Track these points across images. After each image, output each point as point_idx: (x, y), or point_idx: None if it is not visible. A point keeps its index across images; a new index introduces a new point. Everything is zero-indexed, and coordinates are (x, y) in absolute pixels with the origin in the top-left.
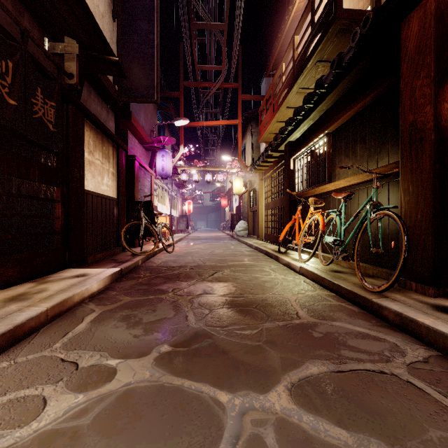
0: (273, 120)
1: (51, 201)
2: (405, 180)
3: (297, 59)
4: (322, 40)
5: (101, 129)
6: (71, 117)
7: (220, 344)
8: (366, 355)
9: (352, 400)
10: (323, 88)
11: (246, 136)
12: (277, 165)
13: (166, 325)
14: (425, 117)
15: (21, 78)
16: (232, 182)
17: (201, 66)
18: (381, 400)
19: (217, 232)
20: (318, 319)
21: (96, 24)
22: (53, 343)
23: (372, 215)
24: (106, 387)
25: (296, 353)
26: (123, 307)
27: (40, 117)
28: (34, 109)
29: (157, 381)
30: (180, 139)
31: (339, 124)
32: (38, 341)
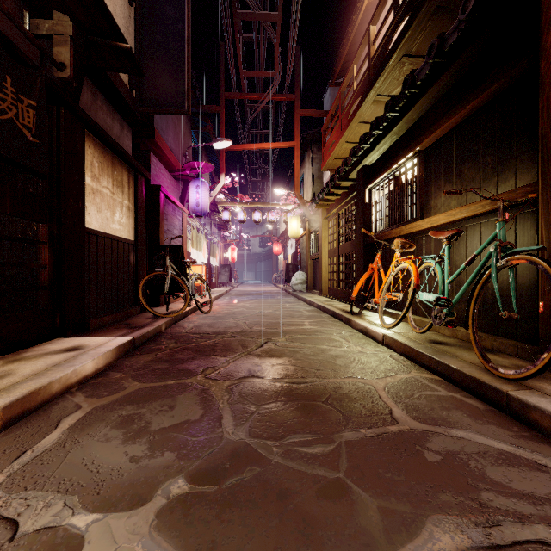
0: (341, 140)
1: (32, 242)
2: (550, 209)
3: (375, 56)
4: (411, 25)
5: (111, 147)
6: (63, 126)
7: (272, 478)
8: (528, 504)
9: None
10: (414, 87)
11: (304, 164)
12: (347, 198)
13: (187, 436)
14: None
15: None
16: (286, 222)
17: (247, 71)
18: None
19: (268, 285)
20: (427, 424)
21: None
22: None
23: (500, 261)
24: None
25: (405, 498)
26: (126, 401)
27: (10, 119)
28: (0, 107)
29: None
30: (221, 167)
31: (437, 138)
32: None
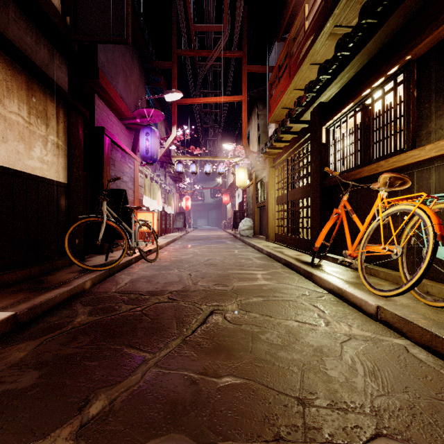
0: (289, 87)
1: None
2: None
3: None
4: None
5: (22, 64)
6: None
7: None
8: None
9: None
10: None
11: (250, 122)
12: (297, 142)
13: None
14: None
15: None
16: (234, 174)
17: (197, 25)
18: None
19: (218, 230)
20: None
21: None
22: None
23: None
24: None
25: None
26: None
27: None
28: None
29: None
30: (173, 119)
31: None
32: None
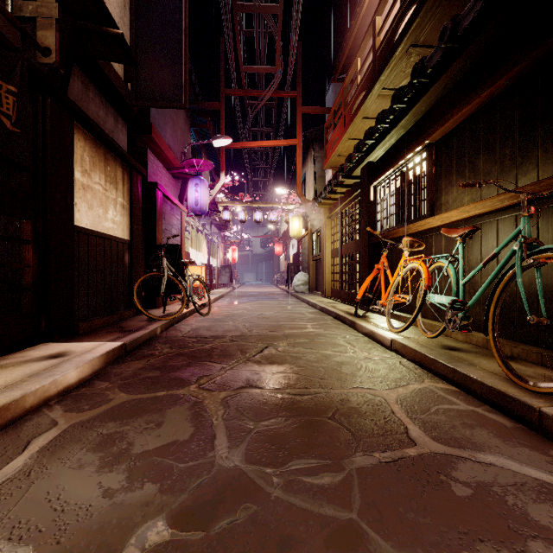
0: (344, 137)
1: (14, 240)
2: None
3: (380, 48)
4: (419, 12)
5: (103, 141)
6: (49, 117)
7: (271, 520)
8: None
9: None
10: (424, 76)
11: (306, 163)
12: (350, 196)
13: (173, 462)
14: None
15: None
16: (288, 222)
17: (247, 66)
18: None
19: (269, 286)
20: (449, 446)
21: None
22: None
23: (526, 260)
24: None
25: (434, 550)
26: (108, 416)
27: None
28: None
29: None
30: (221, 165)
31: (448, 130)
32: None
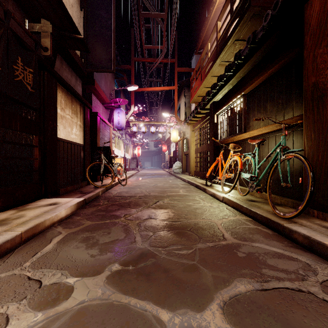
0: (201, 86)
1: (30, 146)
2: (308, 129)
3: (220, 39)
4: (239, 24)
5: (71, 92)
6: (46, 82)
7: (161, 263)
8: (284, 273)
9: (278, 319)
10: (240, 59)
11: (180, 99)
12: (204, 120)
13: (118, 246)
14: (325, 78)
15: (4, 48)
16: (170, 133)
17: (147, 46)
18: (304, 319)
19: (159, 169)
20: (241, 240)
21: (65, 8)
22: (24, 262)
23: (282, 156)
24: (62, 305)
25: (225, 271)
26: (84, 230)
27: (20, 80)
28: (15, 73)
29: (107, 299)
30: (132, 101)
31: (253, 87)
32: (12, 260)
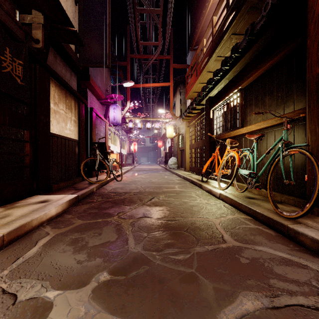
0: (196, 82)
1: (20, 141)
2: (312, 122)
3: (216, 34)
4: (236, 17)
5: (65, 86)
6: (38, 75)
7: (155, 272)
8: (295, 285)
9: None
10: (237, 53)
11: (176, 95)
12: (200, 115)
13: (108, 250)
14: None
15: None
16: (165, 129)
17: (143, 42)
18: None
19: (155, 165)
20: (242, 243)
21: None
22: (2, 270)
23: (284, 152)
24: None
25: (228, 282)
26: (74, 230)
27: (8, 72)
28: (3, 65)
29: None
30: (128, 97)
31: (250, 81)
32: None
